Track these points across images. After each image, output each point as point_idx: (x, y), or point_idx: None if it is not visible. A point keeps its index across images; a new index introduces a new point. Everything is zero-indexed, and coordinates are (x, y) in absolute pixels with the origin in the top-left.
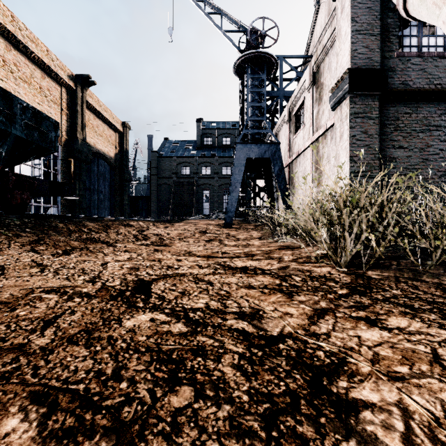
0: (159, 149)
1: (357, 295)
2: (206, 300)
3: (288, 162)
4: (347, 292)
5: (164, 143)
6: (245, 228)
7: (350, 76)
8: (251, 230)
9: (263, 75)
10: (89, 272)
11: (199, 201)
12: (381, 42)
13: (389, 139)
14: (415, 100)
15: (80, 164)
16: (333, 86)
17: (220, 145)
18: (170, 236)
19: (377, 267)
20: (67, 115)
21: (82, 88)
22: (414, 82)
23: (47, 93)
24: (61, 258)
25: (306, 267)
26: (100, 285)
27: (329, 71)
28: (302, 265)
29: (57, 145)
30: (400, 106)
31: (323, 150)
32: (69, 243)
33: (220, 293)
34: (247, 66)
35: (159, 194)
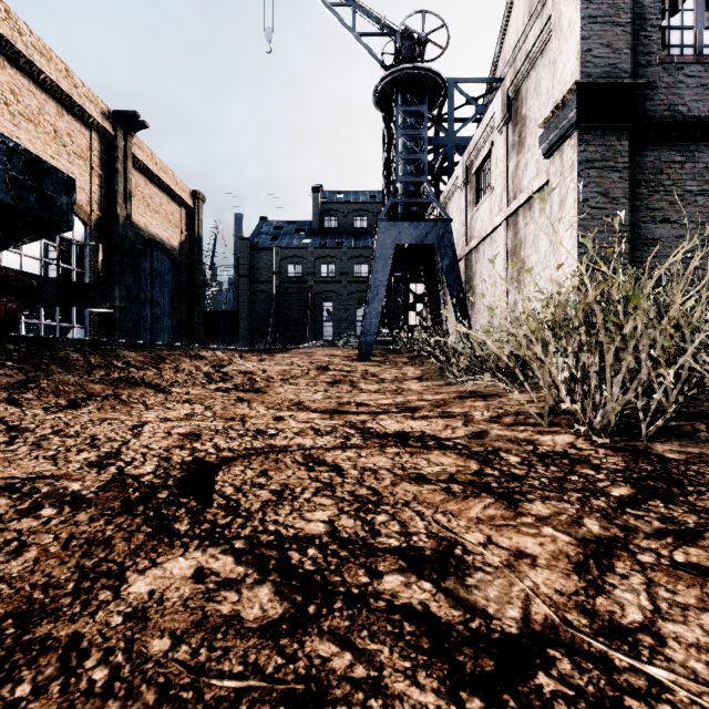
0: (252, 235)
1: (656, 502)
2: (330, 514)
3: (464, 252)
4: (630, 492)
5: (260, 225)
6: (394, 361)
7: (580, 95)
8: (405, 365)
9: (422, 107)
10: (103, 443)
11: (317, 319)
12: (632, 37)
13: (646, 206)
14: (691, 139)
15: (122, 257)
16: (547, 117)
17: (350, 228)
18: (267, 375)
19: (667, 435)
20: (101, 177)
21: (125, 134)
22: (690, 107)
23: (67, 141)
24: (61, 414)
25: (522, 435)
26: (112, 473)
27: (538, 94)
28: (512, 430)
29: (72, 219)
30: (664, 149)
31: (525, 229)
32: (85, 387)
33: (359, 495)
34: (397, 92)
35: (252, 307)
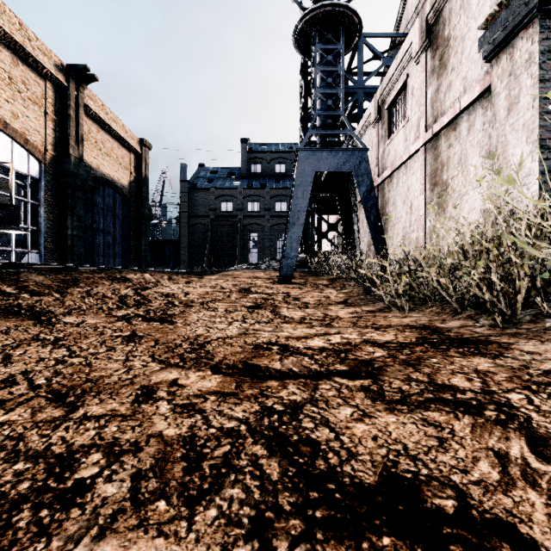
0: (191, 178)
1: None
2: None
3: (377, 182)
4: None
5: (198, 170)
6: (314, 283)
7: None
8: (325, 287)
9: (339, 45)
10: None
11: (245, 247)
12: None
13: None
14: None
15: (74, 191)
16: (492, 12)
17: (272, 173)
18: (187, 298)
19: None
20: (55, 122)
21: (78, 86)
22: None
23: (22, 87)
24: None
25: None
26: None
27: (465, 9)
28: None
29: None
30: None
31: (448, 150)
32: None
33: None
34: (315, 31)
35: (191, 237)
